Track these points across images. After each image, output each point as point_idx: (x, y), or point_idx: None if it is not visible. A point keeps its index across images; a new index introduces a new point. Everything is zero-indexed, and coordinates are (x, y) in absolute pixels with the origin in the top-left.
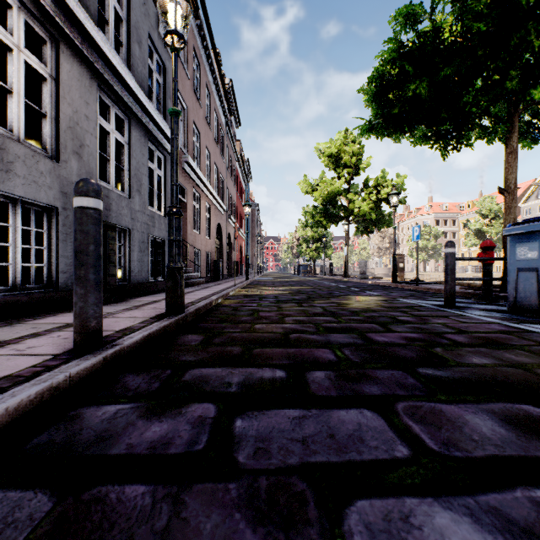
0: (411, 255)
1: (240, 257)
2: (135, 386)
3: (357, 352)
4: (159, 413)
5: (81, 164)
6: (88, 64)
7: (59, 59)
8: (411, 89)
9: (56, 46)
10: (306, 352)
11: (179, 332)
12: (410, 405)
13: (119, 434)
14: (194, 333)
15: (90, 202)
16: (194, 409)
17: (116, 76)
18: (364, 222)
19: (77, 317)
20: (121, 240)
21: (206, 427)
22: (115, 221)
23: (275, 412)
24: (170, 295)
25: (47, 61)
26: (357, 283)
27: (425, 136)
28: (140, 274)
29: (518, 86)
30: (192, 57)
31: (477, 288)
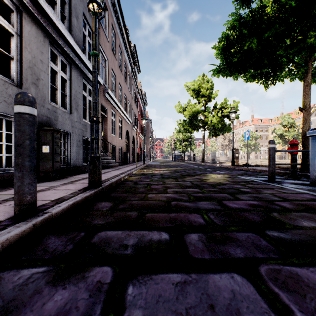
0: (241, 149)
1: (140, 150)
2: (53, 248)
3: (218, 216)
4: (65, 278)
5: (37, 91)
6: (42, 28)
7: (22, 23)
8: (246, 44)
9: (20, 14)
10: (183, 216)
11: (96, 200)
12: (270, 269)
13: (23, 305)
14: (106, 201)
15: (26, 109)
16: (95, 273)
17: (61, 36)
18: (214, 129)
19: (16, 193)
20: (65, 139)
21: (101, 295)
22: (60, 127)
23: (161, 276)
24: (91, 175)
25: (14, 23)
26: (210, 166)
27: (253, 76)
28: (77, 161)
29: (314, 42)
30: (111, 29)
31: (286, 169)
